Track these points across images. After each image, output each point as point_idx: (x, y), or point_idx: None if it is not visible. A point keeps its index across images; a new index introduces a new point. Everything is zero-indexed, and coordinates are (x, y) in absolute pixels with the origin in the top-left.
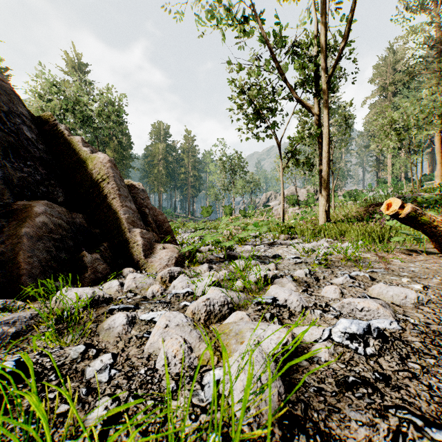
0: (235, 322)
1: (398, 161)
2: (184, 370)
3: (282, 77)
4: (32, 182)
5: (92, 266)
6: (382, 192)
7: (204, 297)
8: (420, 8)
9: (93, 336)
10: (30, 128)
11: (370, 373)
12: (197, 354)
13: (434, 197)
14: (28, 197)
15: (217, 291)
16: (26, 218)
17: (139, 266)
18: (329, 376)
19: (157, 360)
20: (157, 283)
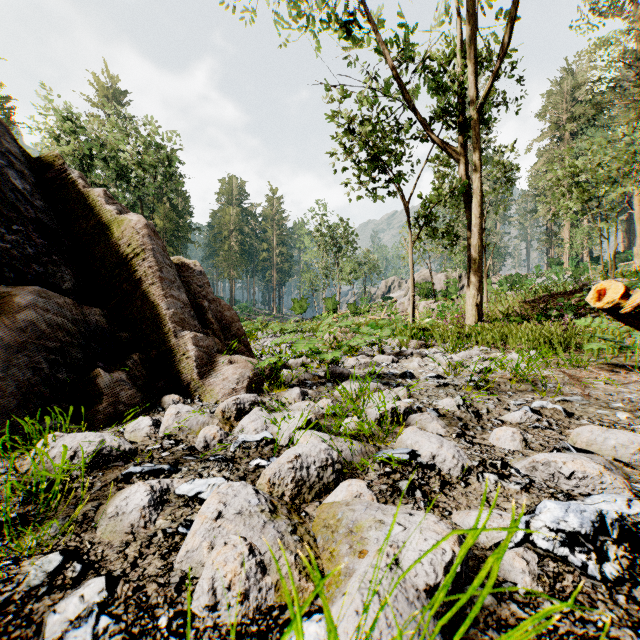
0: (348, 504)
1: (580, 233)
2: (246, 618)
3: (412, 105)
4: (19, 258)
5: (112, 393)
6: (556, 278)
7: (291, 452)
8: (613, 8)
9: (85, 531)
10: (21, 174)
11: (628, 630)
12: (274, 578)
13: (639, 285)
14: (11, 280)
15: (315, 440)
16: (0, 314)
17: (191, 392)
18: (542, 634)
19: (195, 593)
20: (214, 422)
